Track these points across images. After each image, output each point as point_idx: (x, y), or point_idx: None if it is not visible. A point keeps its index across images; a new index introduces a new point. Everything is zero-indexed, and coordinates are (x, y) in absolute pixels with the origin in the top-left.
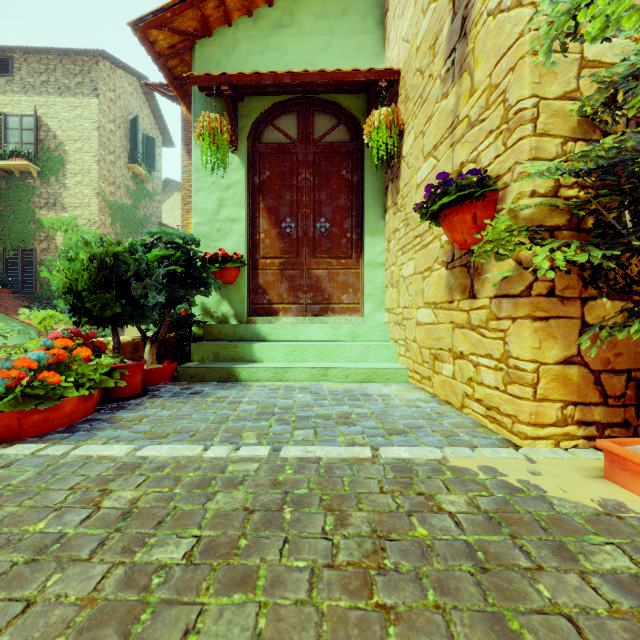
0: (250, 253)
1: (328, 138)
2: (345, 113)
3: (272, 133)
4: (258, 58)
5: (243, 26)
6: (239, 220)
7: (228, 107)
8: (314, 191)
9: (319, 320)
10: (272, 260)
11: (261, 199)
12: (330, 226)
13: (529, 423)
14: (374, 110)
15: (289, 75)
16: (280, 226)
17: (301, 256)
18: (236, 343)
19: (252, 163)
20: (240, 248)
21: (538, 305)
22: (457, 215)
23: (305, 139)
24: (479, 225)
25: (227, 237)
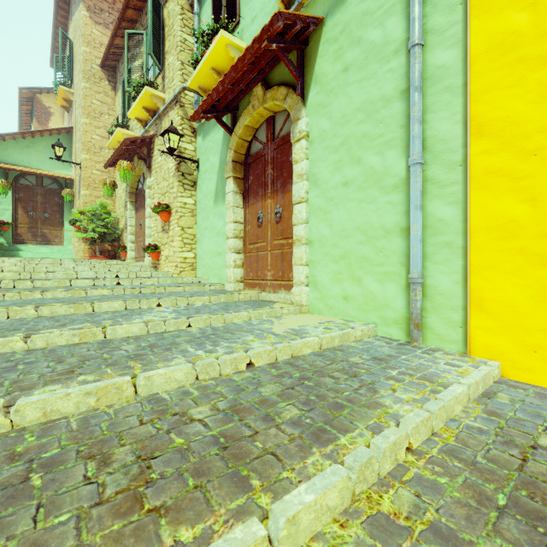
0: (14, 222)
1: (50, 187)
2: (57, 180)
3: (24, 181)
4: (18, 155)
5: (11, 142)
6: (9, 210)
7: (6, 173)
8: (43, 203)
9: (46, 247)
10: (24, 225)
11: (19, 203)
12: (50, 216)
13: (83, 257)
14: (65, 189)
15: (34, 173)
16: (28, 214)
17: (38, 225)
18: (12, 251)
19: (15, 190)
20: (10, 220)
21: (85, 241)
22: (75, 226)
23: (40, 186)
24: (79, 228)
25: (3, 215)
